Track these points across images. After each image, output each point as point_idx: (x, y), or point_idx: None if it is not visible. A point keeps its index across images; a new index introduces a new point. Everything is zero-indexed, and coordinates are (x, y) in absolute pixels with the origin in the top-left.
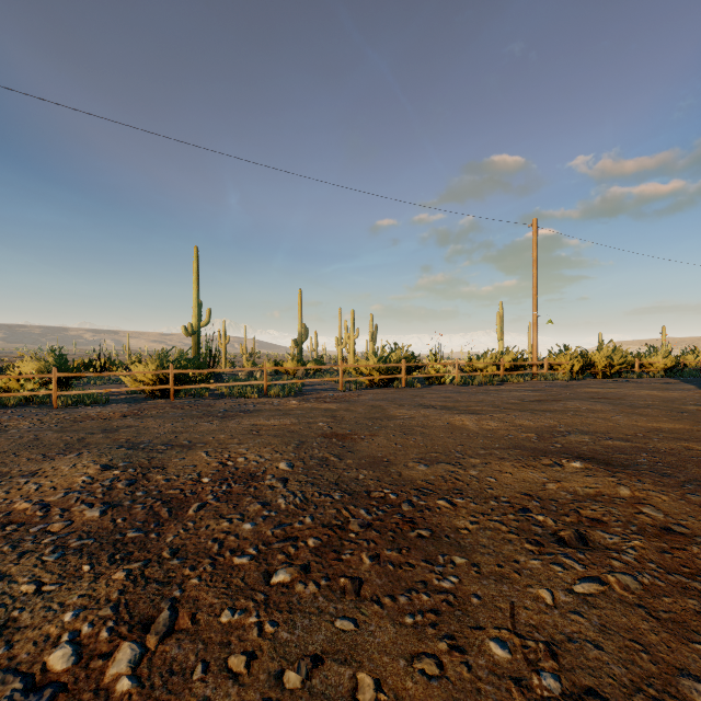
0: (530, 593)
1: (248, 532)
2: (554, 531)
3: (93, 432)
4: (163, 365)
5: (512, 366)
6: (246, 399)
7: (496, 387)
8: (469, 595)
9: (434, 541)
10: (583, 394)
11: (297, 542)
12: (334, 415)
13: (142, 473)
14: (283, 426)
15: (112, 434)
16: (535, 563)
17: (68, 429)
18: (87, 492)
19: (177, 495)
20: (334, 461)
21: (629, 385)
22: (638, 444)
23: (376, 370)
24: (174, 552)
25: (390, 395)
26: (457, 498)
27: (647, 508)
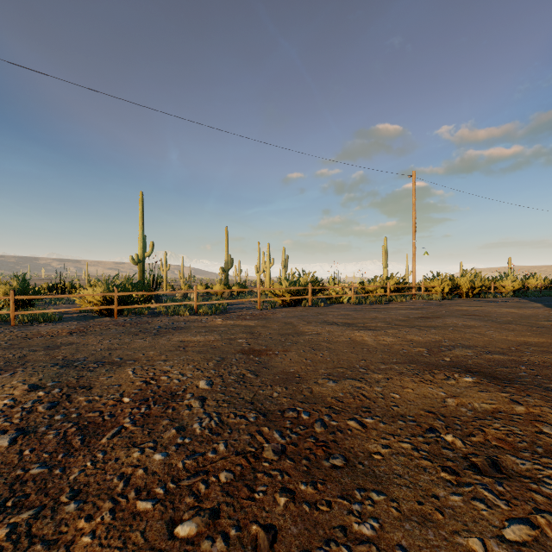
0: (460, 543)
1: (158, 466)
2: (465, 455)
3: (36, 349)
4: (109, 288)
5: (395, 288)
6: (180, 316)
7: (384, 305)
8: (393, 546)
9: (348, 470)
10: (456, 312)
11: (208, 477)
12: (252, 331)
13: (67, 394)
14: (207, 342)
15: (53, 351)
16: (455, 499)
17: (15, 347)
18: (4, 417)
19: (96, 418)
20: (251, 378)
21: (490, 303)
22: (514, 357)
23: (287, 292)
24: (74, 495)
25: (299, 313)
26: (366, 418)
27: (546, 427)
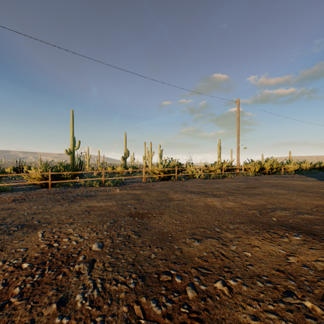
0: None
1: None
2: None
3: None
4: (47, 169)
5: (226, 169)
6: (93, 187)
7: (221, 179)
8: None
9: None
10: (266, 184)
11: None
12: (139, 198)
13: None
14: (106, 207)
15: None
16: None
17: None
18: None
19: None
20: (134, 238)
21: (284, 178)
22: (318, 216)
23: (162, 172)
24: None
25: (169, 185)
26: (230, 281)
27: None
